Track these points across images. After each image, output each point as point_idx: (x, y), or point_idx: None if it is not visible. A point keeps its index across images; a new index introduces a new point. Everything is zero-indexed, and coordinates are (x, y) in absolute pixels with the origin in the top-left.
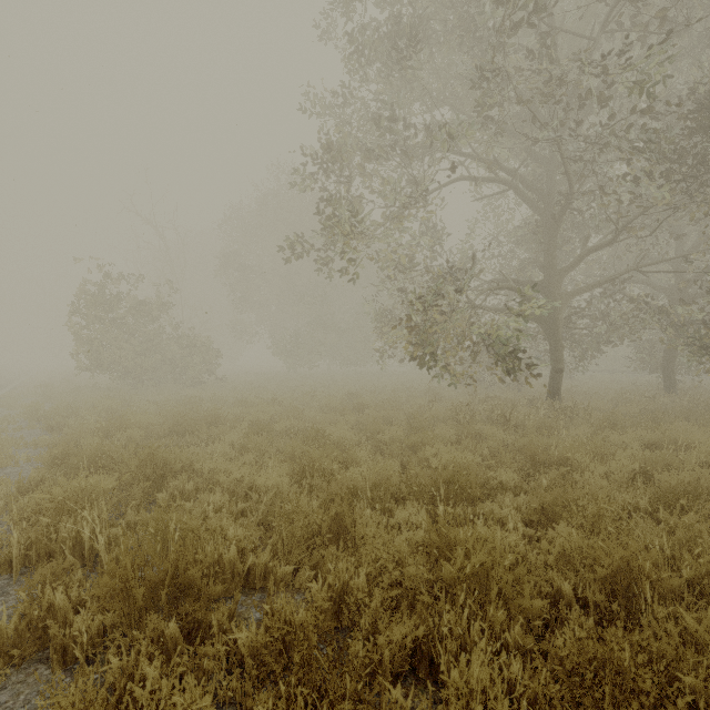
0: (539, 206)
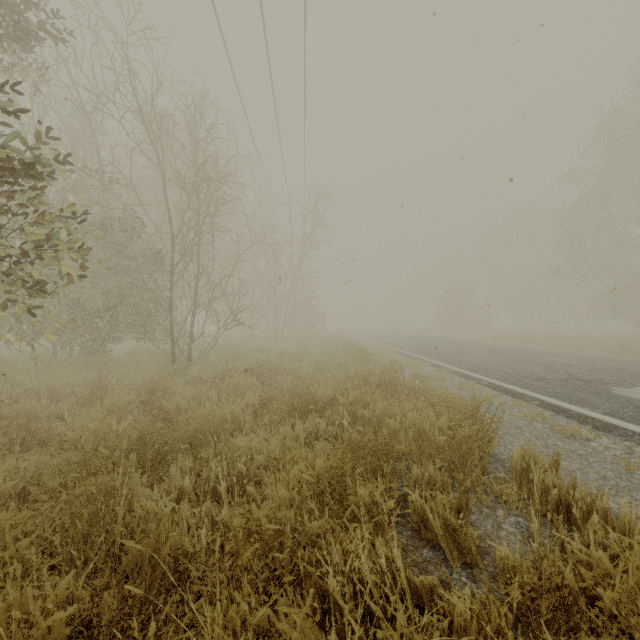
0: None
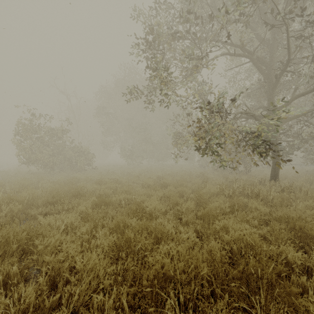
0: (265, 72)
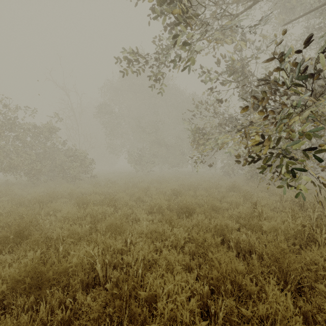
0: None
